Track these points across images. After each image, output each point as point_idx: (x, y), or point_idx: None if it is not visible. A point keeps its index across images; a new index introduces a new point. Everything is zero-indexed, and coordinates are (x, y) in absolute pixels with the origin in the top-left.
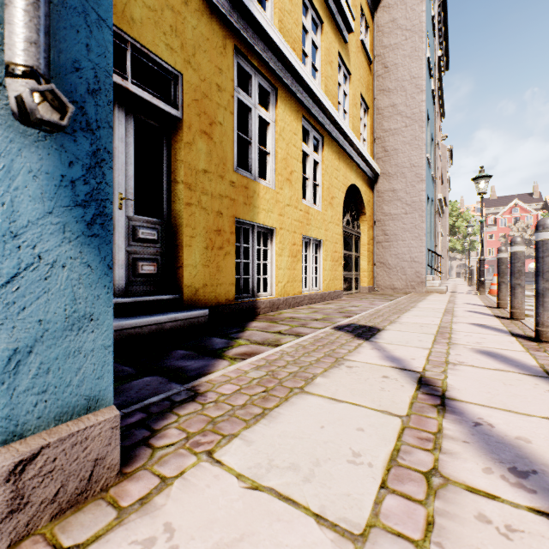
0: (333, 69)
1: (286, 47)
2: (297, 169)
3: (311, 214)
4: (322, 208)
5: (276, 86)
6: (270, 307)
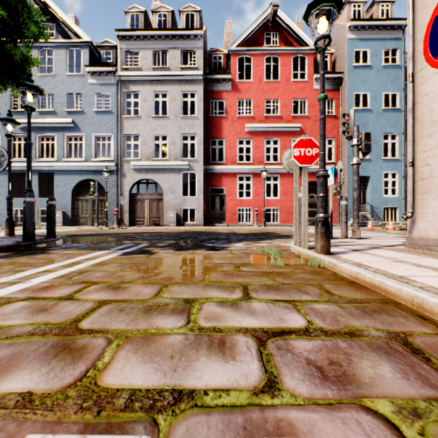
0: None
1: None
2: None
3: None
4: None
5: None
6: None
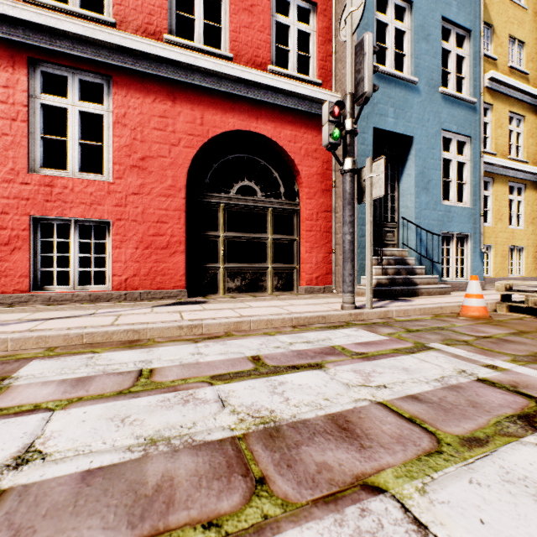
0: (533, 138)
1: (499, 160)
2: (505, 212)
3: (515, 232)
4: (524, 227)
5: (493, 177)
6: (490, 281)
